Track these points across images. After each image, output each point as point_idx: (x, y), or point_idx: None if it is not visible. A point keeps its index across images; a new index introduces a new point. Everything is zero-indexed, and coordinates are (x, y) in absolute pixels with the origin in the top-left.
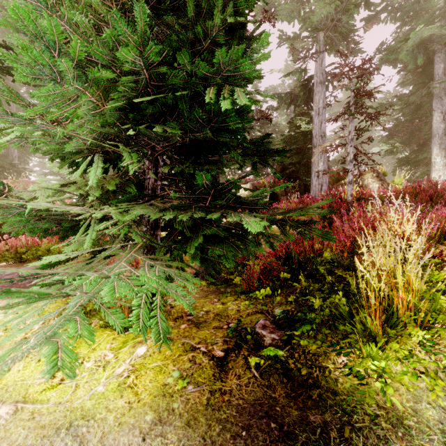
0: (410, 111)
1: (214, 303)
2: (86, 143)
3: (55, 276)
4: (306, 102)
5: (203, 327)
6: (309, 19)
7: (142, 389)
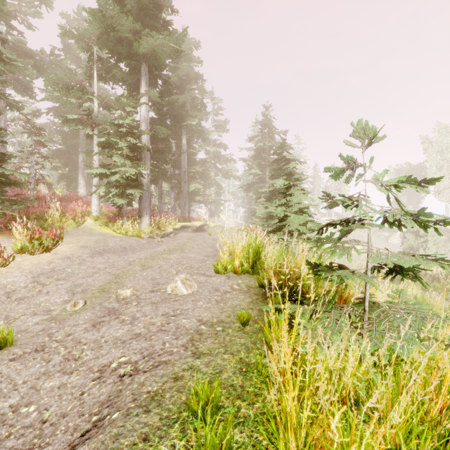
0: (68, 146)
1: None
2: None
3: None
4: None
5: None
6: None
7: None
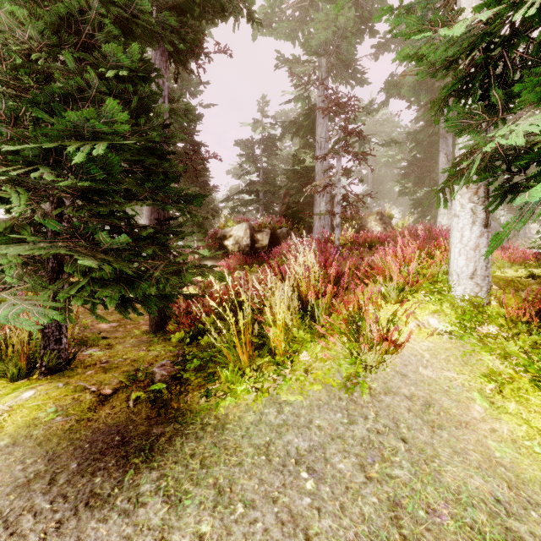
0: (422, 150)
1: (140, 351)
2: None
3: None
4: (311, 134)
5: (112, 372)
6: (309, 42)
7: (10, 424)
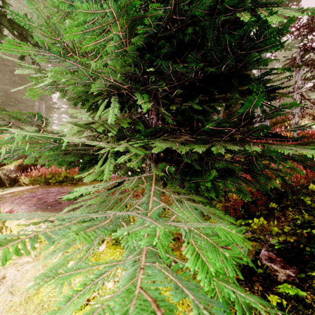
0: None
1: None
2: (107, 84)
3: (83, 206)
4: None
5: None
6: None
7: None
